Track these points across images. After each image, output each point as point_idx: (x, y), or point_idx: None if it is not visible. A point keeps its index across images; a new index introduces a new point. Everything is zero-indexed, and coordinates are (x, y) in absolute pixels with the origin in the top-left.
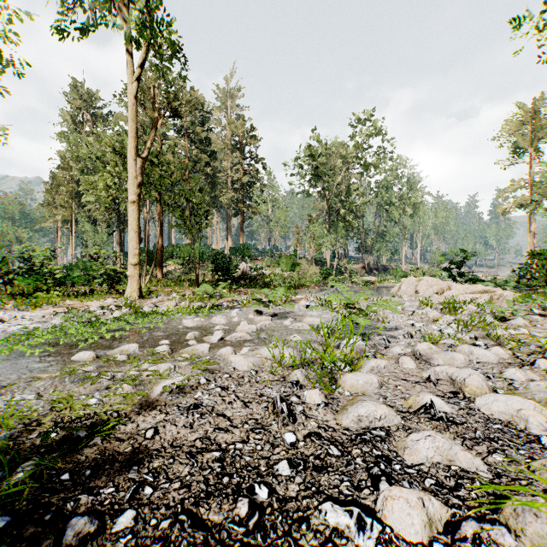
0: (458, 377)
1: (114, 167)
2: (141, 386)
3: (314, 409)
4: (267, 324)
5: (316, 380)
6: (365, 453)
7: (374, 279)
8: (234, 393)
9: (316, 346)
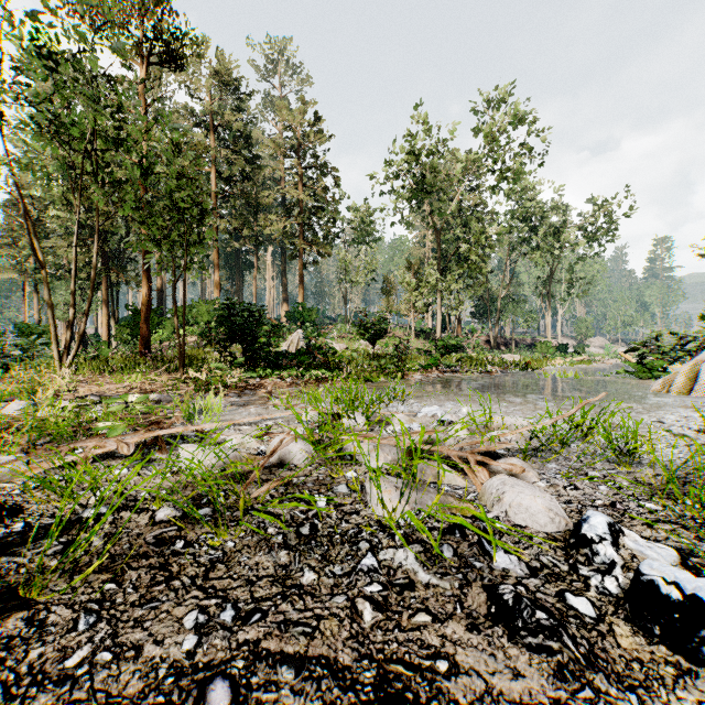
0: None
1: None
2: None
3: None
4: None
5: None
6: None
7: (517, 358)
8: None
9: None
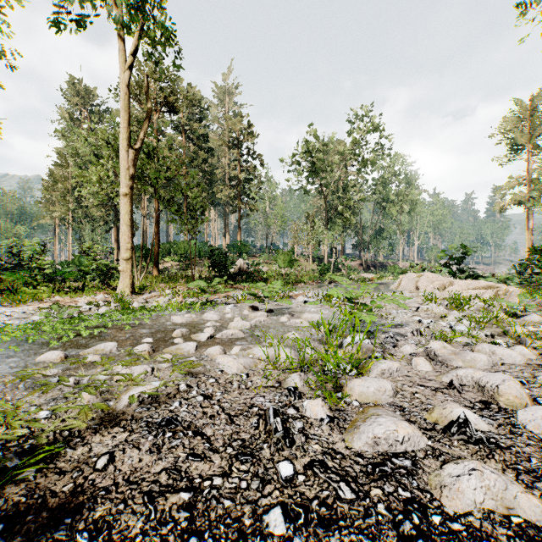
0: (488, 383)
1: (108, 160)
2: (108, 394)
3: (317, 426)
4: (263, 320)
5: (317, 386)
6: (388, 495)
7: (372, 275)
8: (219, 403)
9: (316, 345)
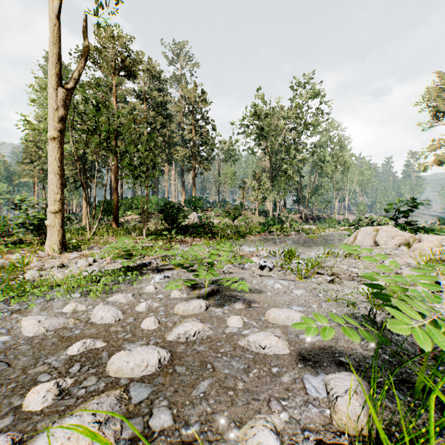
0: None
1: None
2: None
3: None
4: (193, 333)
5: None
6: None
7: (313, 227)
8: None
9: None
